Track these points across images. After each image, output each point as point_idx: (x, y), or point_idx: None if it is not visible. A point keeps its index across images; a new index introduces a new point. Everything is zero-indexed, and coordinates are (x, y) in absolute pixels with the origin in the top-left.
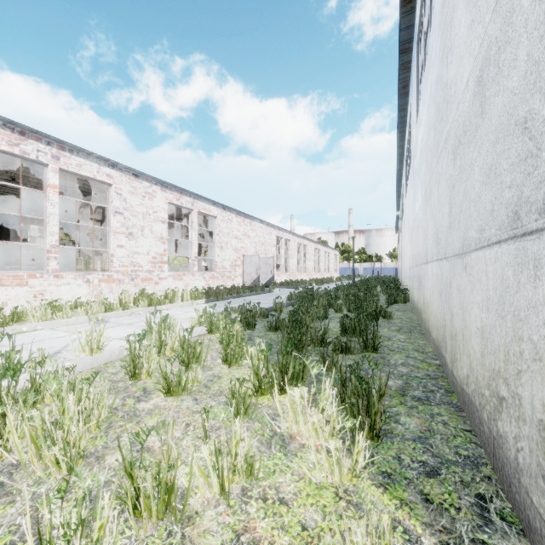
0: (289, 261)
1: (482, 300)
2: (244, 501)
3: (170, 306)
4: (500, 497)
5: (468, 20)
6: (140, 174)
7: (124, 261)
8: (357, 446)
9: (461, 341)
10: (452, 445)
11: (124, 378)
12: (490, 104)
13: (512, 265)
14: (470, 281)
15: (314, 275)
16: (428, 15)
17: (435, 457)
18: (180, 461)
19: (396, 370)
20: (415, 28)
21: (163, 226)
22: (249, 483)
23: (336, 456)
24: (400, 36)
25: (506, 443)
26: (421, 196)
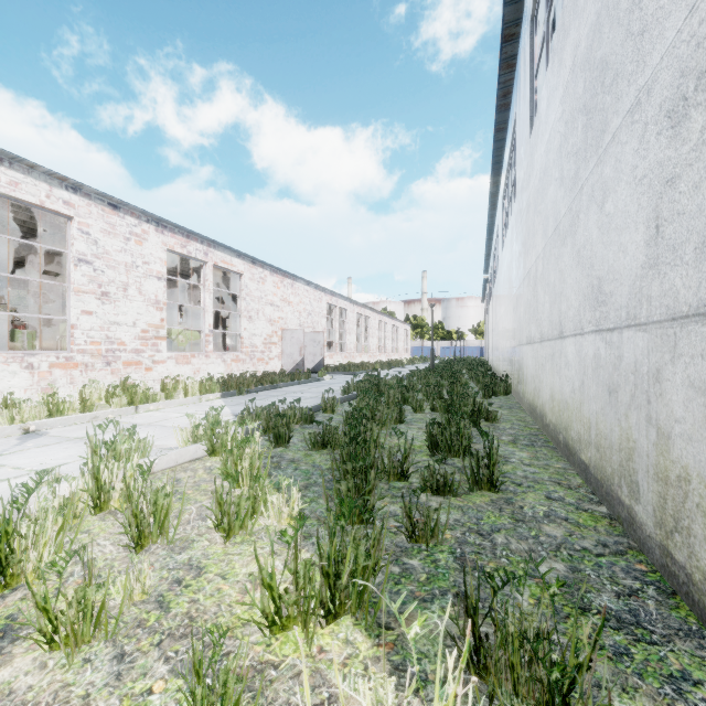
0: (346, 337)
1: None
2: None
3: (163, 405)
4: None
5: None
6: (121, 205)
7: (95, 335)
8: None
9: None
10: None
11: None
12: None
13: None
14: None
15: (379, 356)
16: None
17: None
18: None
19: (542, 532)
20: (526, 1)
21: (160, 284)
22: None
23: None
24: (505, 13)
25: None
26: (545, 237)
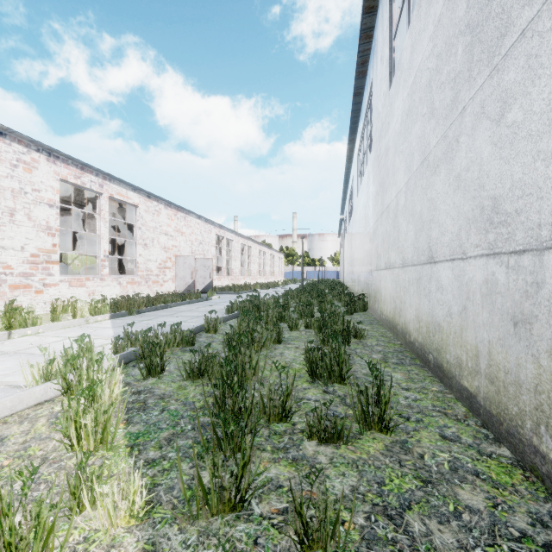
0: (232, 263)
1: None
2: None
3: (43, 329)
4: None
5: None
6: (6, 132)
7: None
8: None
9: None
10: None
11: None
12: None
13: None
14: None
15: (259, 279)
16: None
17: None
18: None
19: (460, 503)
20: None
21: (52, 211)
22: None
23: None
24: None
25: None
26: (409, 172)
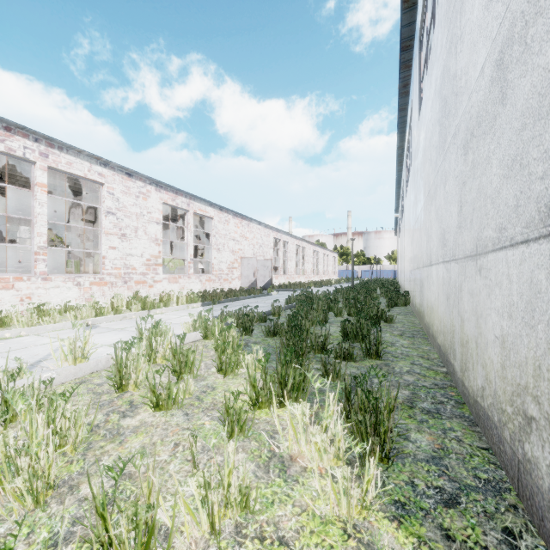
0: (288, 263)
1: (502, 306)
2: (238, 541)
3: (165, 310)
4: (530, 532)
5: (484, 1)
6: (133, 174)
7: (117, 263)
8: (367, 474)
9: (475, 349)
10: (470, 467)
11: (110, 390)
12: (513, 87)
13: (545, 267)
14: (486, 285)
15: (313, 278)
16: (432, 9)
17: (452, 482)
18: (166, 491)
19: (402, 378)
20: (416, 25)
21: (158, 227)
22: (244, 517)
23: (344, 486)
24: (401, 33)
25: (536, 469)
26: (424, 196)
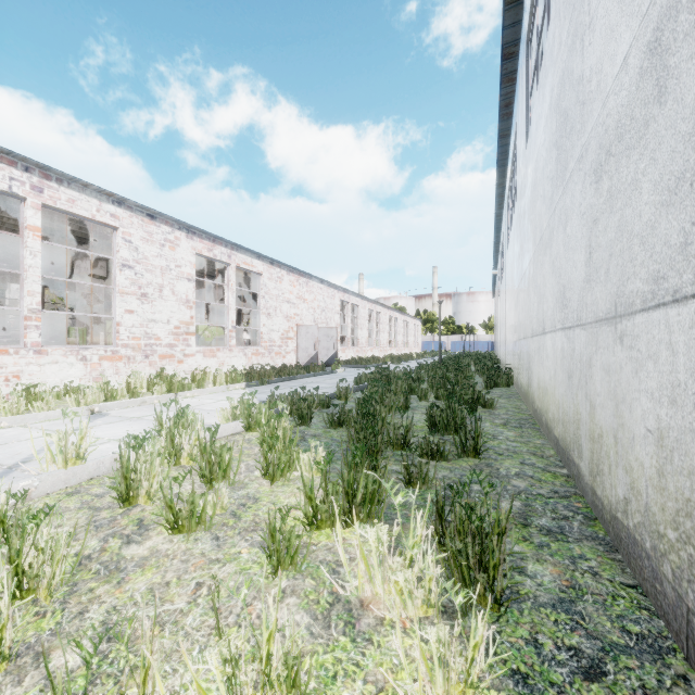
0: (358, 332)
1: (660, 387)
2: None
3: (197, 393)
4: None
5: None
6: (157, 216)
7: (135, 331)
8: (473, 636)
9: (613, 446)
10: (614, 615)
11: (113, 503)
12: (678, 75)
13: None
14: (632, 358)
15: (389, 351)
16: (545, 0)
17: (592, 639)
18: (178, 660)
19: (509, 484)
20: (523, 25)
21: (190, 285)
22: None
23: (439, 653)
24: (503, 35)
25: None
26: (535, 244)
